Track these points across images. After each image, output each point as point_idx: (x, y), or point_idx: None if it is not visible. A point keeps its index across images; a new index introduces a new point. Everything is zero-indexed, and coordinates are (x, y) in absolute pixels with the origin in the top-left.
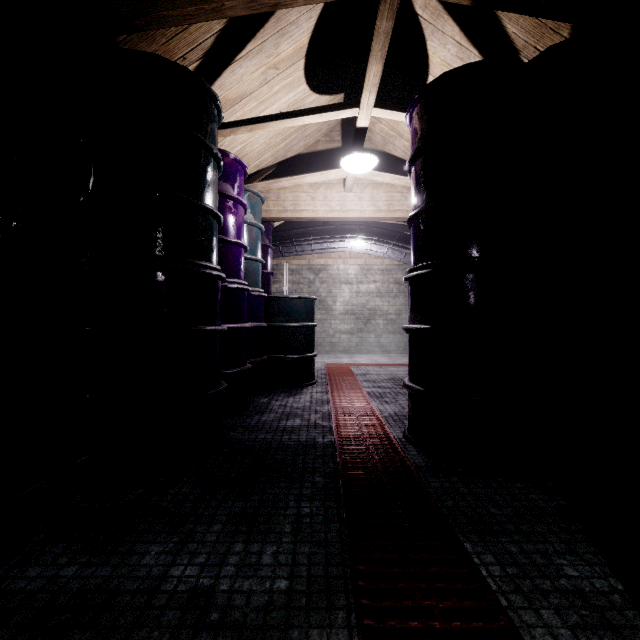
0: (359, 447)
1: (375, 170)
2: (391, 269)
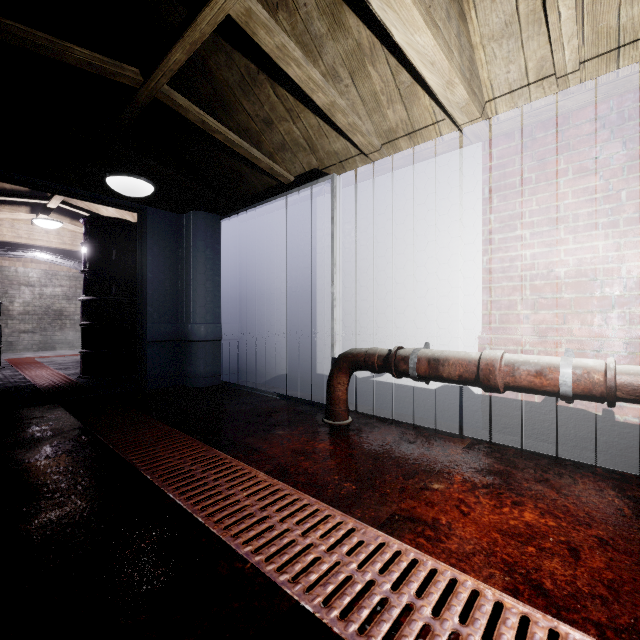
0: (51, 383)
1: (61, 214)
2: (79, 276)
